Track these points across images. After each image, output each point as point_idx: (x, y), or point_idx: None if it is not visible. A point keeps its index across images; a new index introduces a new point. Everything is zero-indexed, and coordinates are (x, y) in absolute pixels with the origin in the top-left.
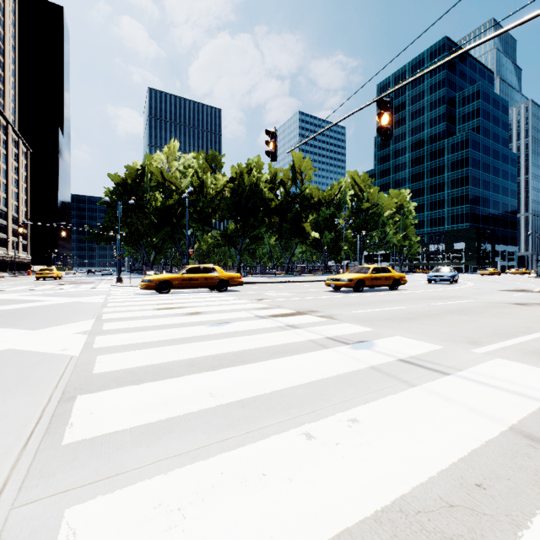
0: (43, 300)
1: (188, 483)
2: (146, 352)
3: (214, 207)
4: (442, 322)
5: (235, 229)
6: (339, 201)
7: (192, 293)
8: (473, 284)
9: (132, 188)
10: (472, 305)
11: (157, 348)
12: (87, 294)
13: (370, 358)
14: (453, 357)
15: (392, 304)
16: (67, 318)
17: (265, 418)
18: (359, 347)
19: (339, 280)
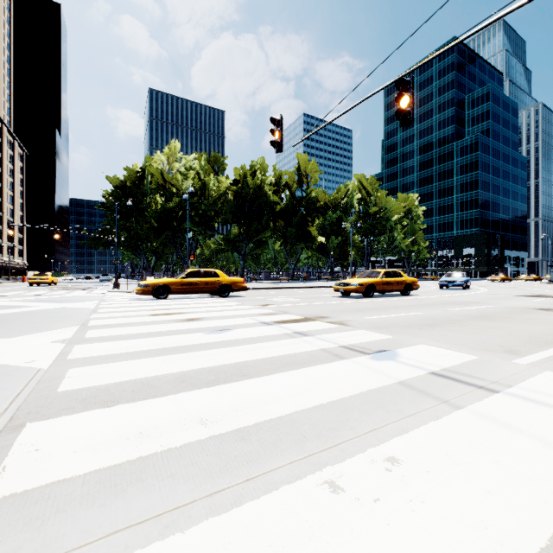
0: (29, 306)
1: None
2: (129, 364)
3: (217, 211)
4: (468, 329)
5: (239, 233)
6: (346, 204)
7: (192, 298)
8: (487, 290)
9: (132, 191)
10: (493, 310)
11: (143, 359)
12: (79, 299)
13: (396, 370)
14: (494, 369)
15: (407, 309)
16: (49, 325)
17: (271, 456)
18: (381, 357)
19: (348, 285)
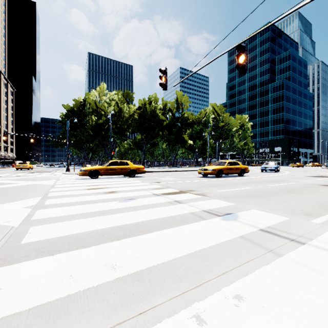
0: (13, 183)
1: None
2: (69, 223)
3: (128, 125)
4: (280, 198)
5: (141, 138)
6: (205, 121)
7: (113, 178)
8: (289, 172)
9: (77, 113)
10: (294, 186)
11: (78, 219)
12: (44, 178)
13: (238, 228)
14: (299, 227)
15: (243, 185)
16: (24, 196)
17: (157, 293)
18: (228, 218)
19: (207, 170)
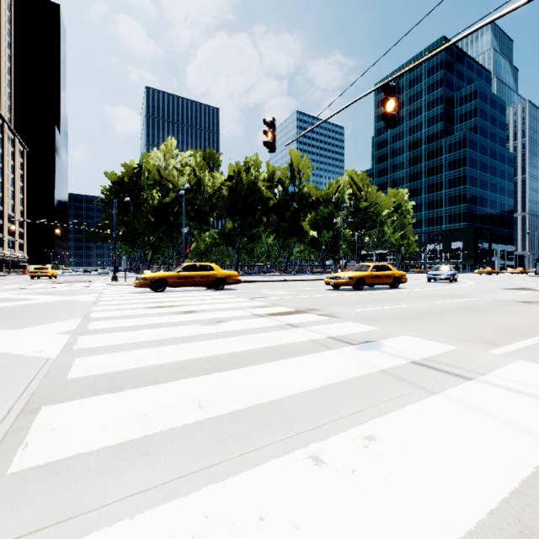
0: (32, 299)
1: (160, 532)
2: (131, 354)
3: (212, 206)
4: (450, 321)
5: (233, 227)
6: (337, 200)
7: (188, 291)
8: (474, 283)
9: (129, 186)
10: (477, 303)
11: (144, 349)
12: (79, 292)
13: (380, 360)
14: (471, 359)
15: (395, 302)
16: (53, 317)
17: (263, 435)
18: (366, 347)
19: (339, 278)
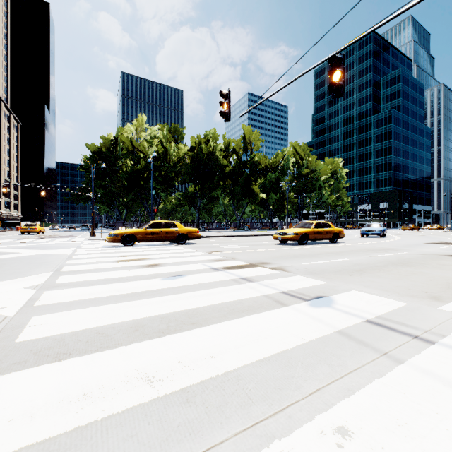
0: (15, 253)
1: None
2: (89, 311)
3: (176, 172)
4: (391, 274)
5: (195, 190)
6: (283, 167)
7: (154, 245)
8: (400, 238)
9: (107, 156)
10: (410, 256)
11: (102, 305)
12: (59, 246)
13: (334, 318)
14: (424, 317)
15: (337, 256)
16: (27, 270)
17: (216, 424)
18: (319, 304)
19: (286, 234)
